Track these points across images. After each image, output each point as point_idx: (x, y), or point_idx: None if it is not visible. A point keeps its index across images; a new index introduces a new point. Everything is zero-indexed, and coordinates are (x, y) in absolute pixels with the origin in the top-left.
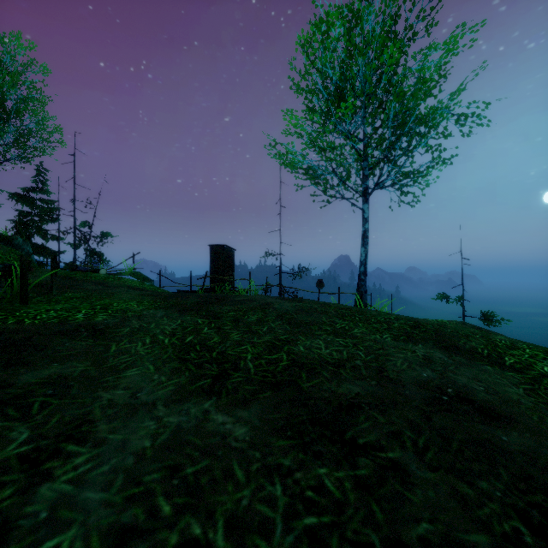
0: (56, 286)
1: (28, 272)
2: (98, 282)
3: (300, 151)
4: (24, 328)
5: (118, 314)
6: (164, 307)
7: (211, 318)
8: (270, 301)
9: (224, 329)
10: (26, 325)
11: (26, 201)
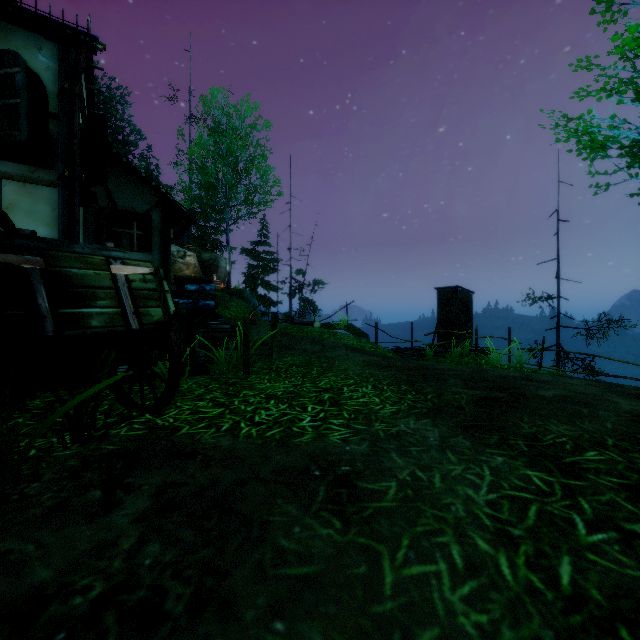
0: (276, 348)
1: (253, 327)
2: (314, 339)
3: (612, 117)
4: (237, 450)
5: (360, 426)
6: (428, 413)
7: (558, 472)
8: (634, 410)
9: (637, 535)
10: (240, 442)
11: (253, 255)
